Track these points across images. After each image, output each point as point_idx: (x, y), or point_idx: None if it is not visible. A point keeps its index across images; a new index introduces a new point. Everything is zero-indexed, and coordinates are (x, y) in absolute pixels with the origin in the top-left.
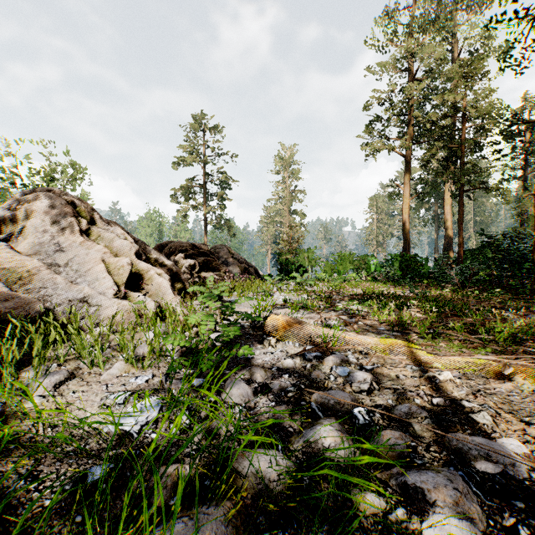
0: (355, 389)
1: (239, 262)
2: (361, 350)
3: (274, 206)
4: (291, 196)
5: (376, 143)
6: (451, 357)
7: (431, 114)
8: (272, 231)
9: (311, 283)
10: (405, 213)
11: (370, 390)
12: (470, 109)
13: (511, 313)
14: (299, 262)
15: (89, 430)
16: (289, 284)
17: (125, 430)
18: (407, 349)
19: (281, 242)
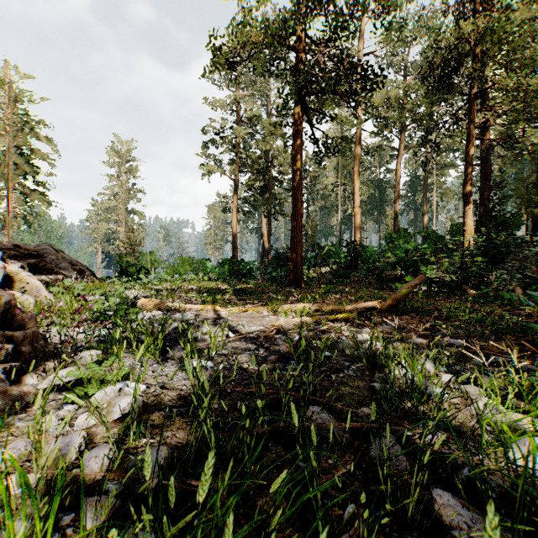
0: (189, 319)
1: (72, 263)
2: (193, 310)
3: (107, 202)
4: (128, 193)
5: (212, 166)
6: (230, 308)
7: (251, 154)
8: (105, 230)
9: (156, 283)
10: (234, 226)
11: (195, 319)
12: (273, 159)
13: (273, 294)
14: (141, 264)
15: (78, 339)
16: (134, 285)
17: (100, 334)
18: (214, 307)
19: (121, 244)
